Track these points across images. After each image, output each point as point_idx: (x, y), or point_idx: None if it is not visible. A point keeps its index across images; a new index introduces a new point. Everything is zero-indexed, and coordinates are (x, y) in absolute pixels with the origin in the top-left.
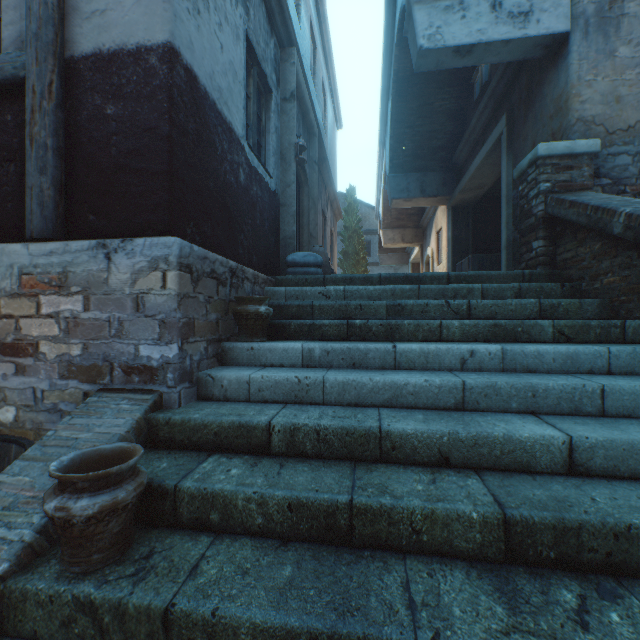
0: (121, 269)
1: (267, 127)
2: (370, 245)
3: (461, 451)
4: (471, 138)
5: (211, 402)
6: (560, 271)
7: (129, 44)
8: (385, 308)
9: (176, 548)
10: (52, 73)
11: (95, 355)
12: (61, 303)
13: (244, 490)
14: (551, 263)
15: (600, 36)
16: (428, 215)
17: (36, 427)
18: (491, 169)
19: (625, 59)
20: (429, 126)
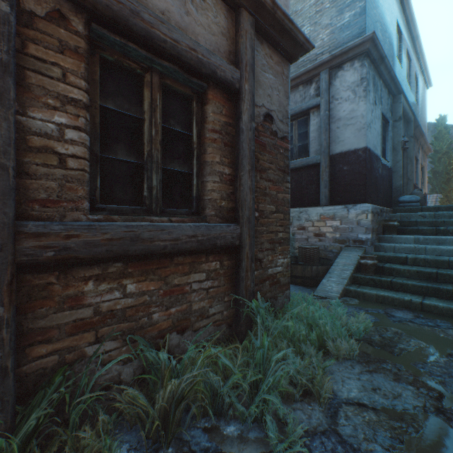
0: (352, 213)
1: (386, 139)
2: None
3: None
4: None
5: (380, 252)
6: None
7: (351, 149)
8: None
9: (385, 276)
10: (328, 161)
11: (343, 237)
12: (332, 223)
13: (402, 267)
14: None
15: None
16: None
17: (324, 255)
18: None
19: None
20: None
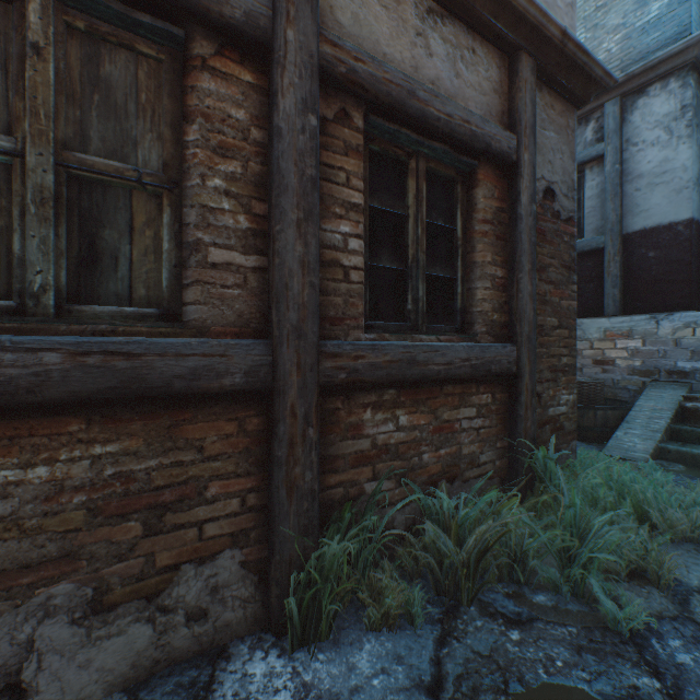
0: (664, 328)
1: None
2: None
3: None
4: None
5: None
6: None
7: (662, 223)
8: None
9: None
10: (618, 244)
11: (648, 365)
12: (627, 343)
13: None
14: None
15: None
16: None
17: (612, 395)
18: None
19: None
20: None
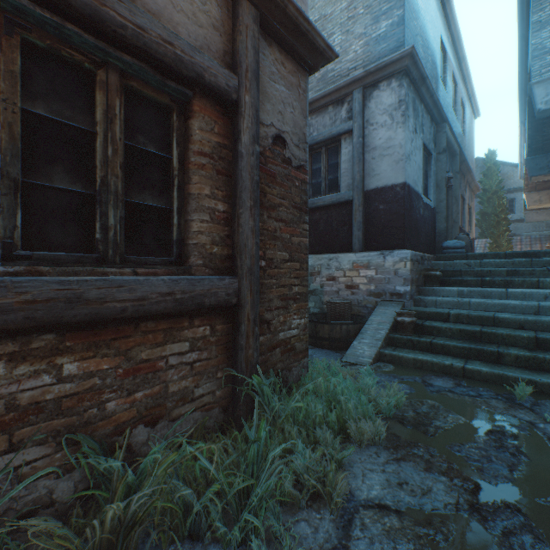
0: (388, 261)
1: (428, 174)
2: (513, 203)
3: (528, 324)
4: None
5: (420, 307)
6: None
7: (388, 184)
8: (505, 272)
9: (425, 336)
10: (362, 198)
11: (379, 289)
12: (367, 272)
13: (444, 325)
14: None
15: None
16: None
17: (358, 311)
18: None
19: None
20: None
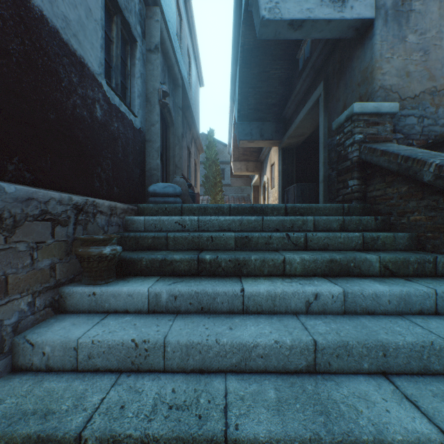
0: None
1: (132, 72)
2: (224, 172)
3: None
4: (296, 99)
5: (27, 376)
6: (370, 205)
7: None
8: (234, 240)
9: None
10: None
11: None
12: None
13: None
14: (363, 198)
15: (396, 24)
16: (265, 153)
17: None
18: (310, 122)
19: (413, 44)
20: (266, 88)
